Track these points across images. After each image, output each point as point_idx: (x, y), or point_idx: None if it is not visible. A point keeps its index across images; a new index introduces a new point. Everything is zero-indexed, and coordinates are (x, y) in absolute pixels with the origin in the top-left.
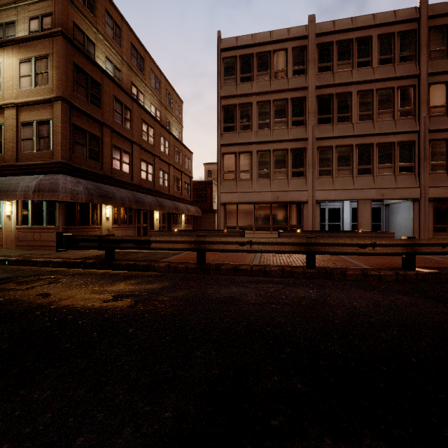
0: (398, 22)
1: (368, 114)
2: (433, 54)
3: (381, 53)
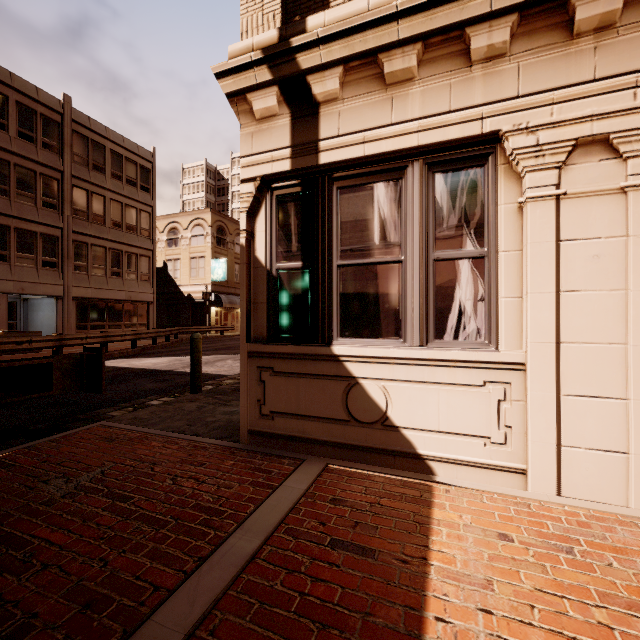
0: (42, 103)
1: (4, 189)
2: (77, 158)
3: (22, 125)
